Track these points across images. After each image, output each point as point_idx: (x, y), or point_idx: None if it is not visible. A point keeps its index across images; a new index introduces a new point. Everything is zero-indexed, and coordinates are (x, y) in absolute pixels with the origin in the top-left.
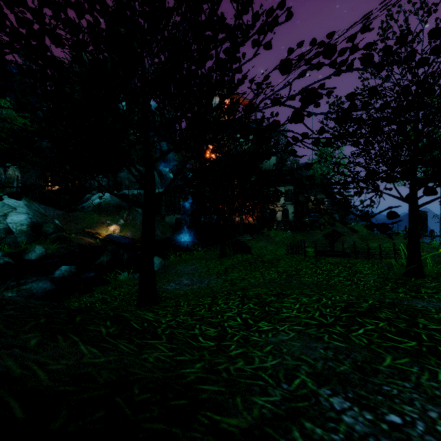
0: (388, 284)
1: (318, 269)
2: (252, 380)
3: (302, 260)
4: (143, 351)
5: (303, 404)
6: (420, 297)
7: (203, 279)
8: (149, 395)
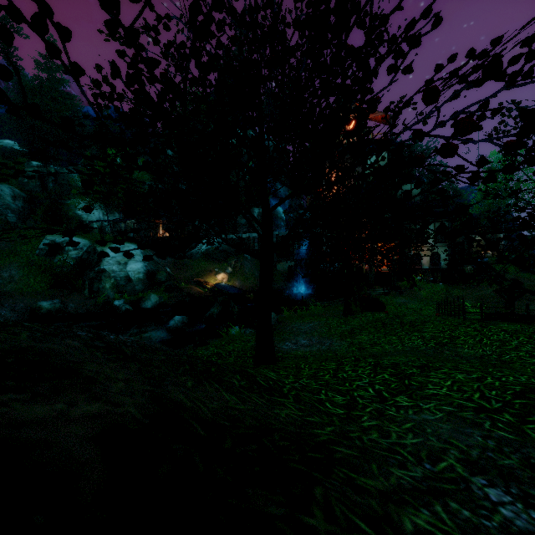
0: None
1: (484, 337)
2: (388, 453)
3: (459, 324)
4: (274, 406)
5: (449, 487)
6: None
7: (324, 340)
8: (288, 443)
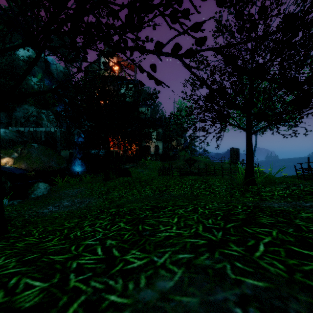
0: (236, 191)
1: (183, 184)
2: None
3: (170, 178)
4: None
5: None
6: (265, 199)
7: (85, 199)
8: None
